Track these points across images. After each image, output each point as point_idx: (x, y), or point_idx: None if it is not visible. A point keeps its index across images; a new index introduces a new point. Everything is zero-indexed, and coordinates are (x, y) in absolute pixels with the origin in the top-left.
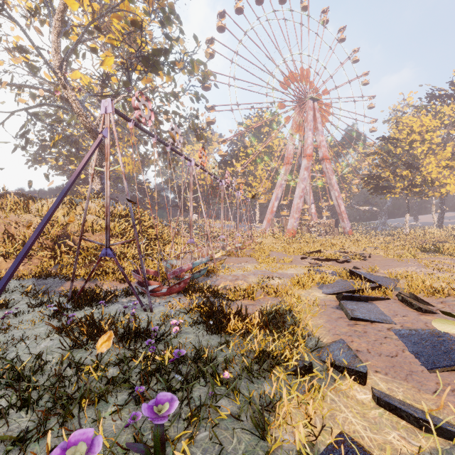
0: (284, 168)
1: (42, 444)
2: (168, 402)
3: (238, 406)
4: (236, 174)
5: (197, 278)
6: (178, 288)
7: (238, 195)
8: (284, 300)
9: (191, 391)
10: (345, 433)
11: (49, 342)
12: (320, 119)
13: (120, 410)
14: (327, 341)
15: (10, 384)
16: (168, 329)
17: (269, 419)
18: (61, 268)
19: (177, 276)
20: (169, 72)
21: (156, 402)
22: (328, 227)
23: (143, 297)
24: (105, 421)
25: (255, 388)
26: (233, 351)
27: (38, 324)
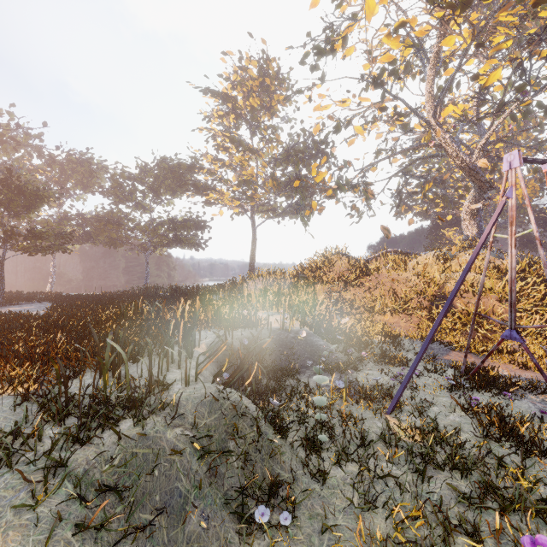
0: None
1: (483, 516)
2: None
3: None
4: None
5: None
6: None
7: None
8: None
9: None
10: None
11: (456, 417)
12: None
13: None
14: None
15: (439, 443)
16: None
17: None
18: (440, 331)
19: None
20: None
21: None
22: None
23: None
24: None
25: None
26: None
27: (439, 393)
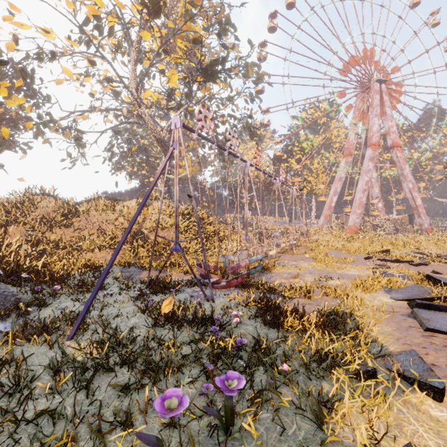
0: (343, 160)
1: (140, 396)
2: (236, 379)
3: (297, 397)
4: (290, 169)
5: (253, 274)
6: (235, 283)
7: (293, 191)
8: (344, 302)
9: (252, 376)
10: (414, 445)
11: (136, 319)
12: (389, 102)
13: (194, 381)
14: (395, 350)
15: (115, 347)
16: (228, 319)
17: (328, 415)
18: (138, 259)
19: (234, 271)
20: (225, 79)
21: (226, 378)
22: (400, 223)
23: (205, 288)
24: (183, 388)
25: (314, 384)
26: (290, 347)
27: (127, 304)
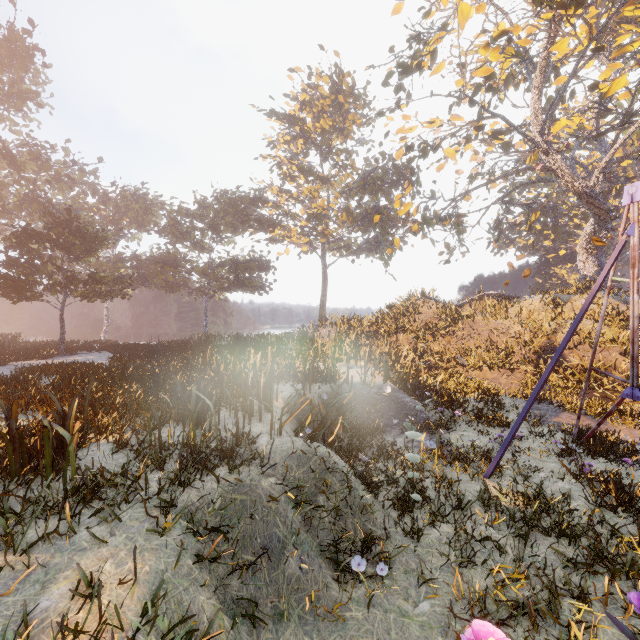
0: None
1: (592, 583)
2: None
3: None
4: None
5: None
6: None
7: None
8: None
9: None
10: None
11: (565, 484)
12: None
13: None
14: None
15: (544, 509)
16: None
17: None
18: (548, 390)
19: None
20: None
21: None
22: None
23: None
24: None
25: None
26: None
27: (546, 458)
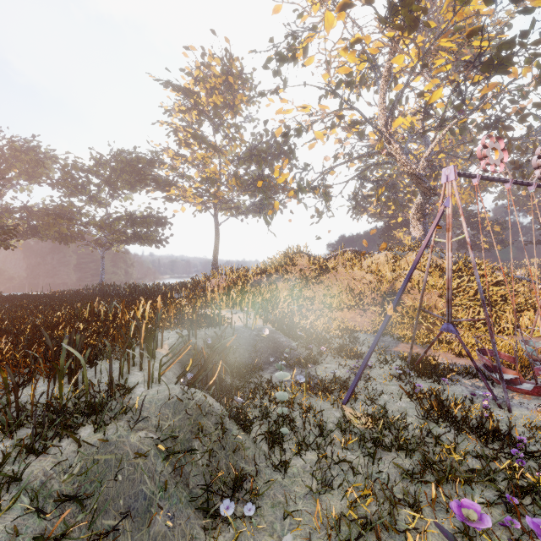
0: None
1: (423, 489)
2: None
3: None
4: None
5: None
6: None
7: None
8: None
9: None
10: None
11: (402, 403)
12: None
13: (488, 505)
14: None
15: (387, 428)
16: (539, 445)
17: None
18: (390, 325)
19: None
20: (528, 60)
21: None
22: None
23: (492, 385)
24: None
25: None
26: None
27: (389, 382)
